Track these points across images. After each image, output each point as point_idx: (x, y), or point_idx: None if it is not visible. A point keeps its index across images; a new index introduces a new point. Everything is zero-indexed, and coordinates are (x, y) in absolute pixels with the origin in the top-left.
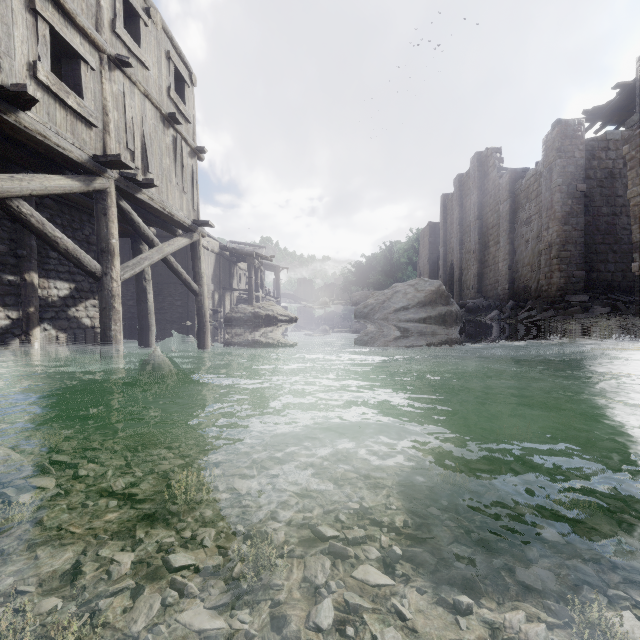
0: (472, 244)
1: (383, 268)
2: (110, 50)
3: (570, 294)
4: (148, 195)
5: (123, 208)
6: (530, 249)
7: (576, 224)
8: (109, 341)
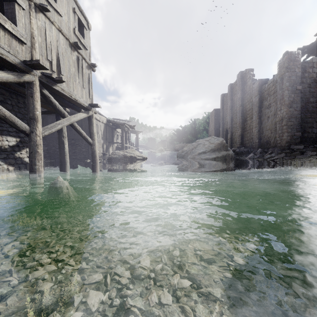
0: (238, 119)
1: (191, 132)
2: (35, 0)
3: (293, 145)
4: (61, 87)
5: (45, 94)
6: (270, 121)
7: (296, 107)
8: (34, 172)
